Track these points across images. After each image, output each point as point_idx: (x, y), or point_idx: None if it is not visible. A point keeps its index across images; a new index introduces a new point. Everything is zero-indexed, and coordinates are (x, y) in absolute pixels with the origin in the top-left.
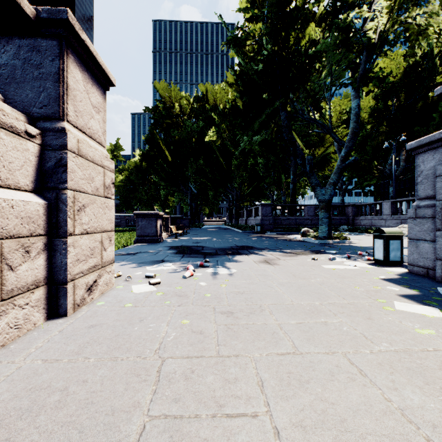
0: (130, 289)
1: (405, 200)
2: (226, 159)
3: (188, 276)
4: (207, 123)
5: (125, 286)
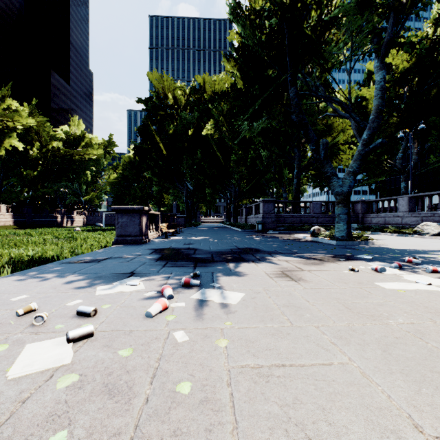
0: (12, 359)
1: (427, 195)
2: (224, 154)
3: (158, 312)
4: (204, 115)
5: (11, 347)
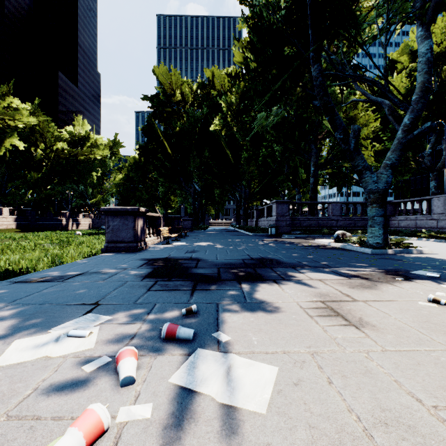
0: None
1: None
2: (233, 153)
3: None
4: (212, 112)
5: None
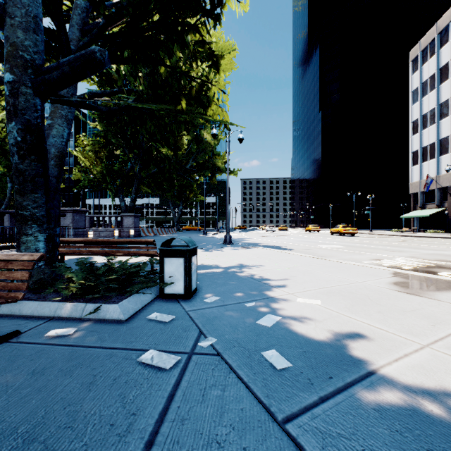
0: None
1: None
2: None
3: None
4: None
5: None
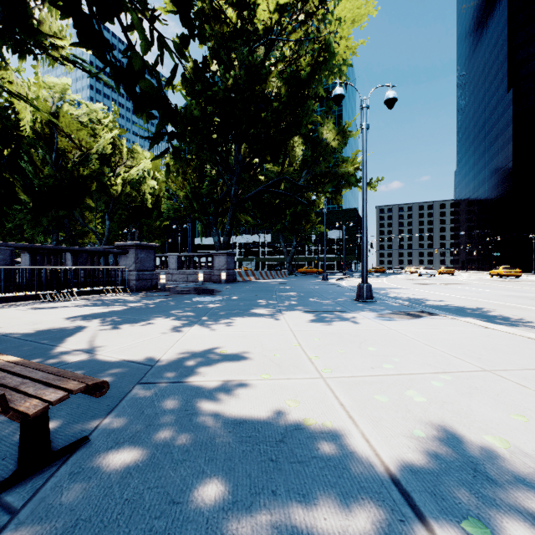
0: None
1: None
2: None
3: None
4: None
5: None
